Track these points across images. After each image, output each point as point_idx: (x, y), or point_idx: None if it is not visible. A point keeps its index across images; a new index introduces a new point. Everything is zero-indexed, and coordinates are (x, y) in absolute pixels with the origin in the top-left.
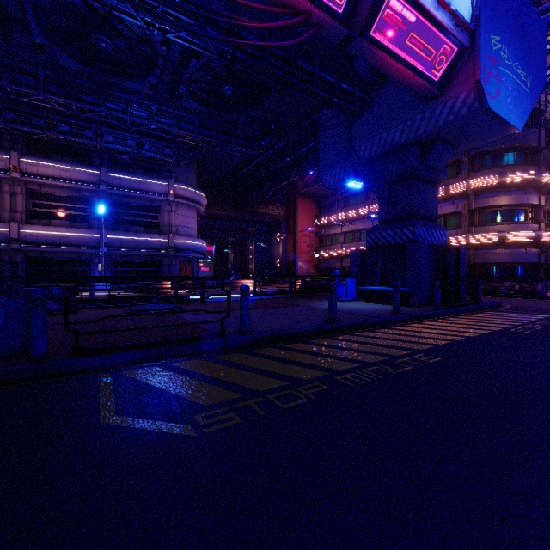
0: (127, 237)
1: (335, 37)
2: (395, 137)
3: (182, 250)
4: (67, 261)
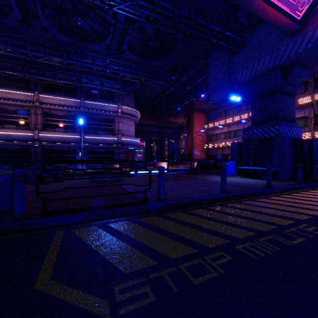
0: (95, 137)
1: None
2: (264, 64)
3: (126, 144)
4: (63, 151)
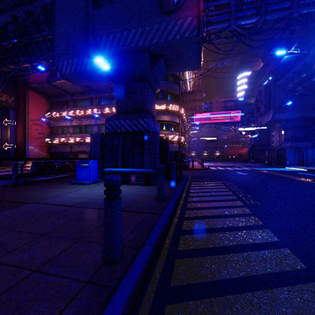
0: None
1: None
2: (134, 38)
3: None
4: None
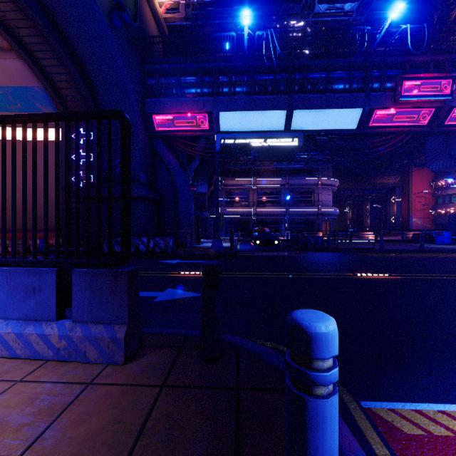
0: (297, 210)
1: (424, 130)
2: None
3: (325, 215)
4: (271, 222)
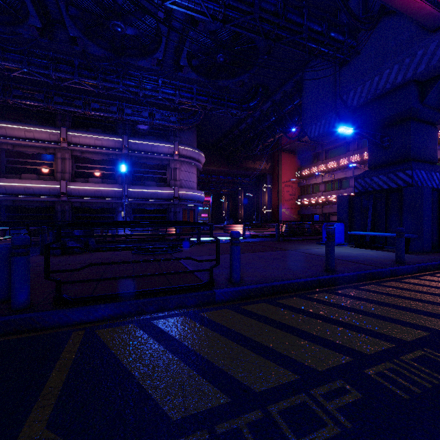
0: (142, 190)
1: None
2: (389, 78)
3: (185, 200)
4: (100, 209)
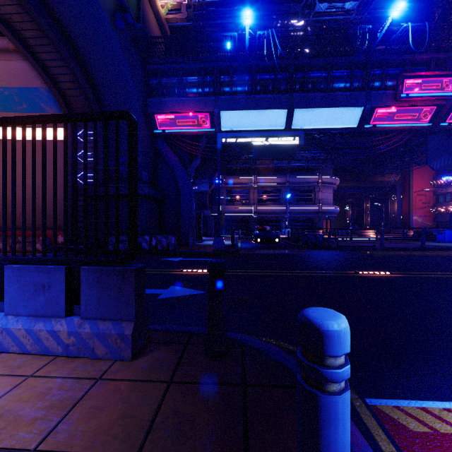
0: (298, 208)
1: (425, 128)
2: None
3: (325, 213)
4: (271, 220)
